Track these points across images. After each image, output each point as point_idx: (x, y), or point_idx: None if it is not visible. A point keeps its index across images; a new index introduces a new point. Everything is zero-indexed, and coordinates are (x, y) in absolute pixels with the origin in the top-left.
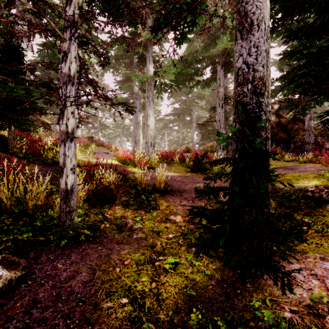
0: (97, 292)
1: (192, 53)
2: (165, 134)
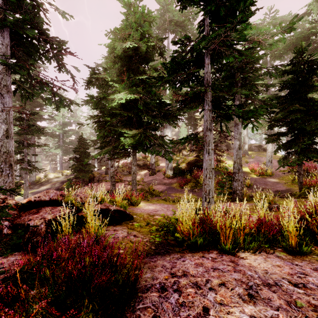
0: None
1: None
2: None
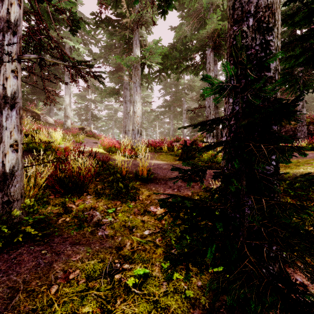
0: None
1: (181, 39)
2: (157, 126)
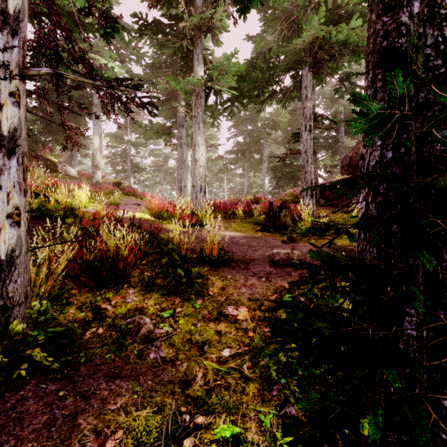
0: None
1: (262, 53)
2: (225, 180)
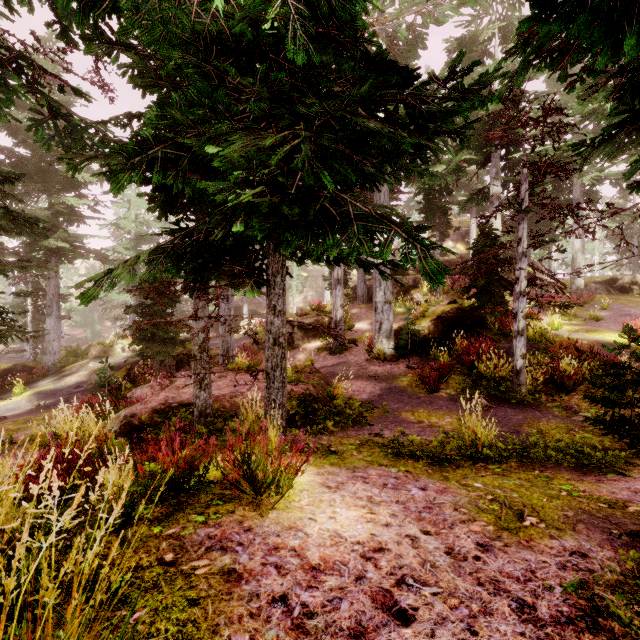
0: (523, 423)
1: None
2: None
